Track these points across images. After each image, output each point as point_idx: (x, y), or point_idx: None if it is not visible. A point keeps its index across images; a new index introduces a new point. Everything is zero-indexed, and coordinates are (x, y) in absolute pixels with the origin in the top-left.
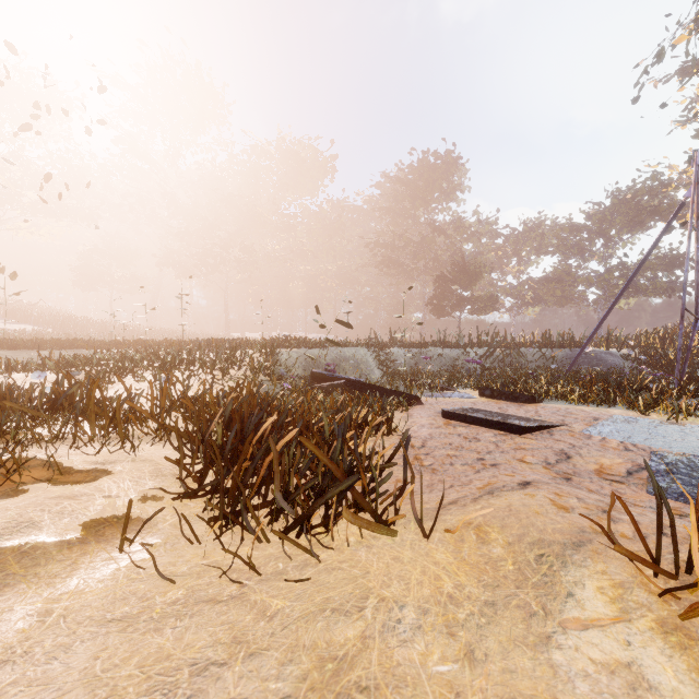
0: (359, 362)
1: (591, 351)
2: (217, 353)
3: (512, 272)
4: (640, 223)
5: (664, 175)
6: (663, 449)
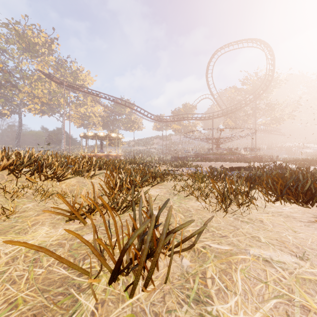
0: None
1: None
2: None
3: None
4: None
5: None
6: None
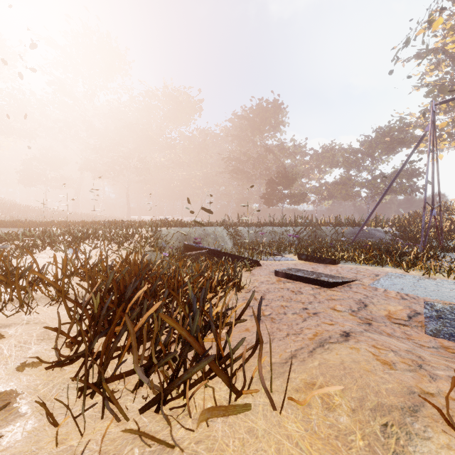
0: (218, 236)
1: (366, 228)
2: (116, 230)
3: (315, 178)
4: (393, 149)
5: (407, 119)
6: (426, 297)
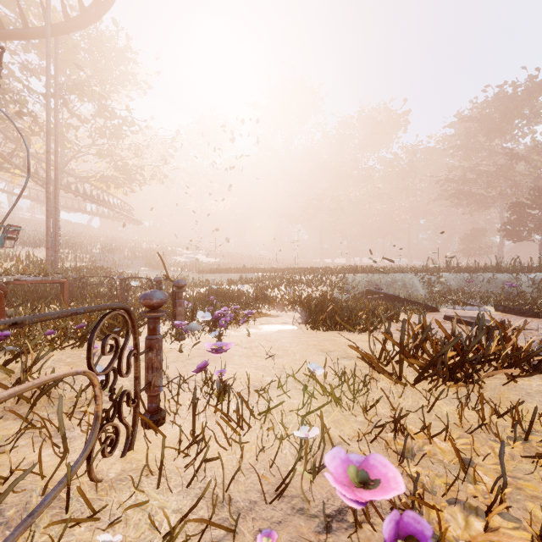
0: (406, 283)
1: None
2: (314, 277)
3: None
4: None
5: None
6: None
